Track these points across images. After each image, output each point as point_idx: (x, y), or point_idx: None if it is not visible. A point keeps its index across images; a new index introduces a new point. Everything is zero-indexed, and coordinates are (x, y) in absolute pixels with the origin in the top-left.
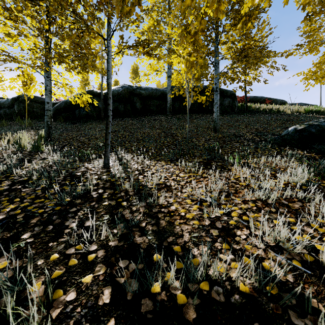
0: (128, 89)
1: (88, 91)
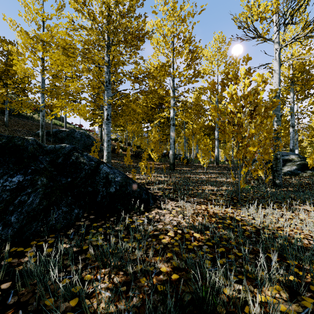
0: None
1: None
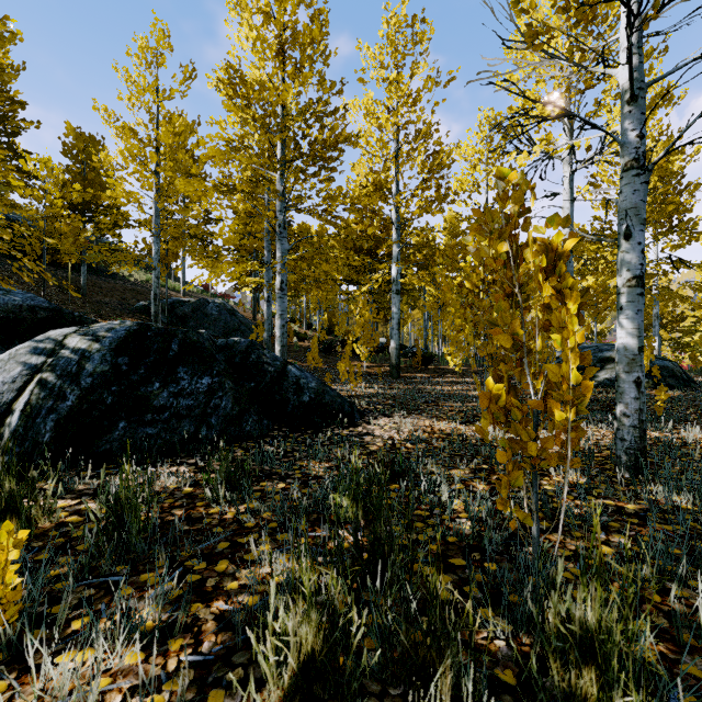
0: None
1: None
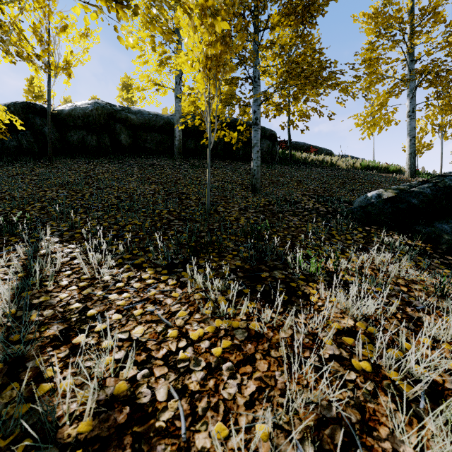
0: (105, 109)
1: (22, 104)
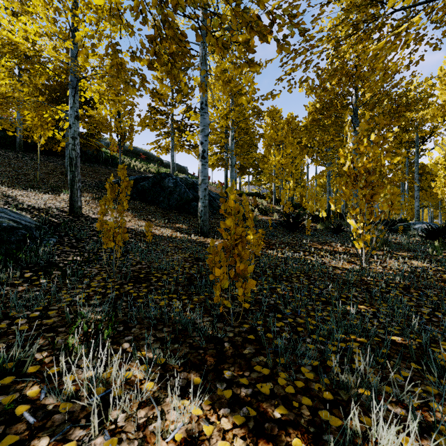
0: None
1: None
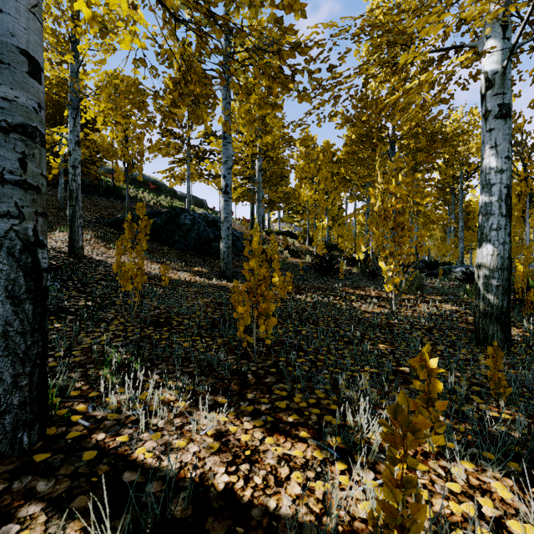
0: None
1: None
